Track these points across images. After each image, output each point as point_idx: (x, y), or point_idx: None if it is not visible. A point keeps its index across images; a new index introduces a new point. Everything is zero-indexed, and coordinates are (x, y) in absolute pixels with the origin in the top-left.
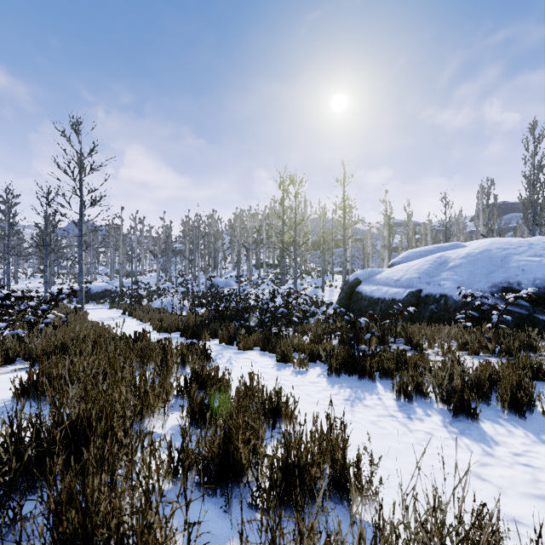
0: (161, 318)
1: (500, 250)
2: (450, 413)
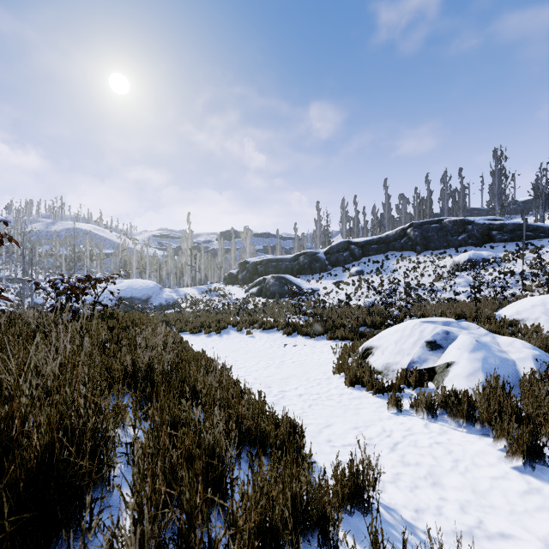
0: None
1: (127, 286)
2: None
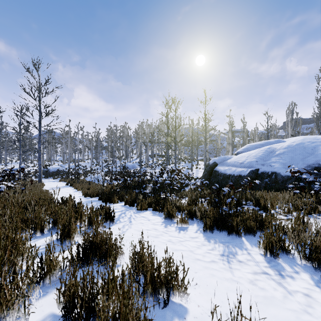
0: (89, 187)
1: (310, 143)
2: (315, 270)
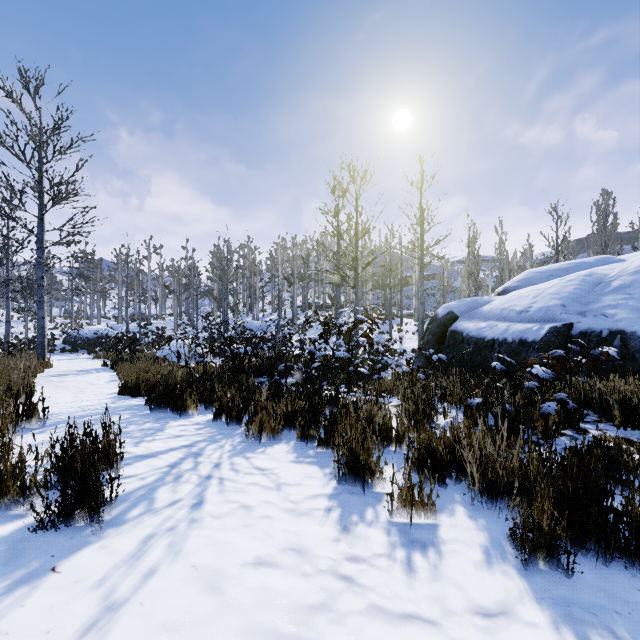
0: (146, 370)
1: None
2: None
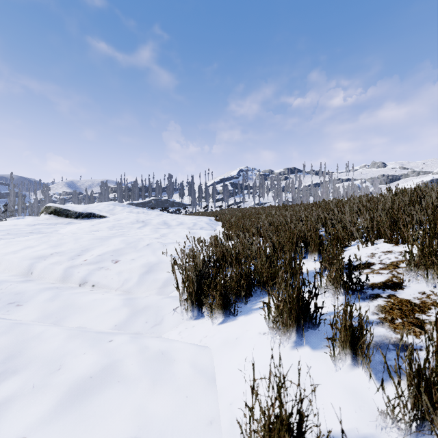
0: None
1: None
2: None
